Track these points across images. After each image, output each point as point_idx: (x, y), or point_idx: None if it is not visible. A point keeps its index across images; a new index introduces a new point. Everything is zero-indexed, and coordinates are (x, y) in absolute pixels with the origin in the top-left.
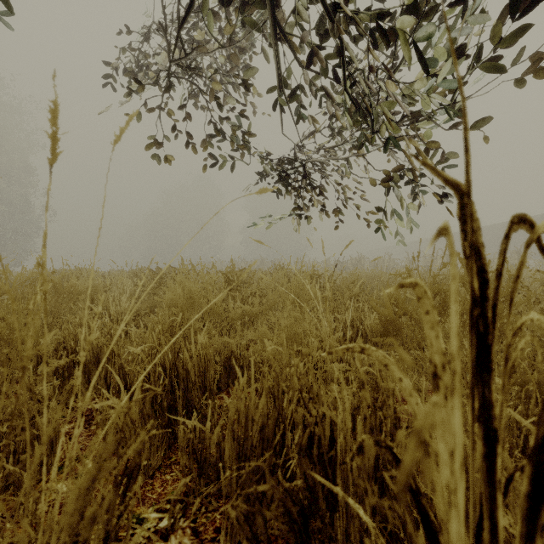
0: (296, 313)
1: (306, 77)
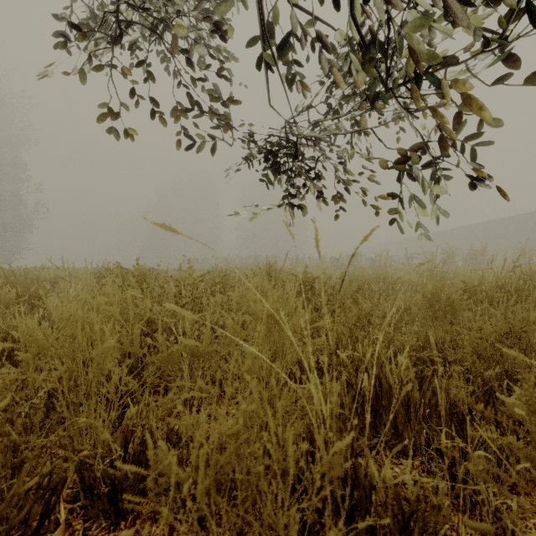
0: (247, 406)
1: (295, 18)
